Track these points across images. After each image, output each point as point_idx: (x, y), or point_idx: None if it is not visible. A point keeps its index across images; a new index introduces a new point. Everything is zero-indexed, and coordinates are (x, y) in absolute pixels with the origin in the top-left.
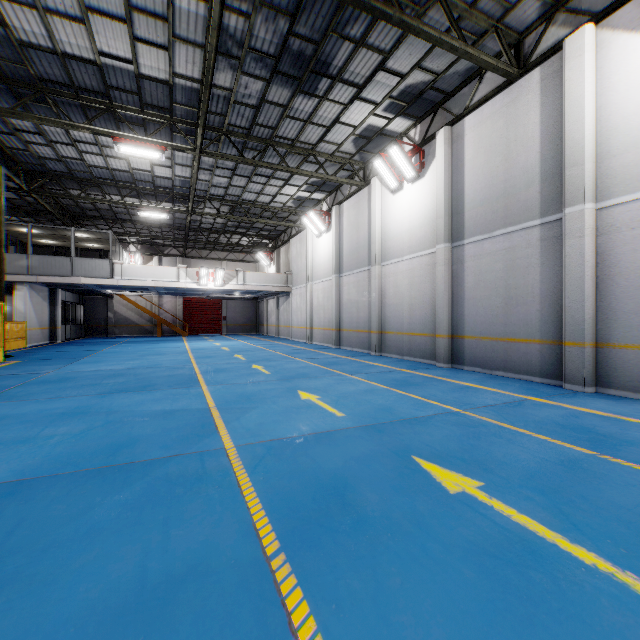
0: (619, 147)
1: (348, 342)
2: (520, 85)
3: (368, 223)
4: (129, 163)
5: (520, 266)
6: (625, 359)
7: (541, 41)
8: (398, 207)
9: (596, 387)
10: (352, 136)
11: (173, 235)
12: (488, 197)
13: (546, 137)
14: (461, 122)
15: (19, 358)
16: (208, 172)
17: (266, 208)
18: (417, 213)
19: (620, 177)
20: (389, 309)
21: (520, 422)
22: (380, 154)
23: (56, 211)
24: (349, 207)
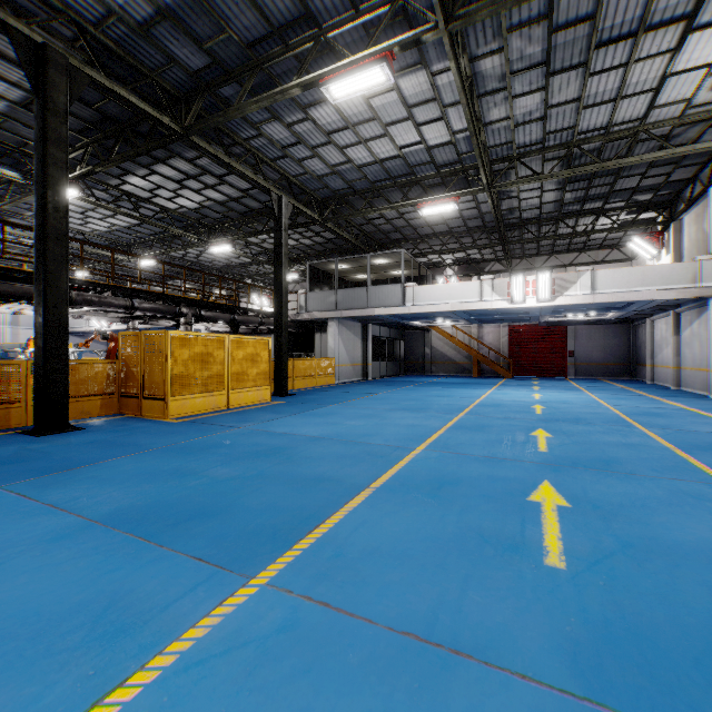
0: None
1: None
2: None
3: None
4: (391, 140)
5: None
6: None
7: None
8: None
9: None
10: None
11: (489, 243)
12: None
13: None
14: None
15: (289, 398)
16: (501, 97)
17: (637, 132)
18: None
19: None
20: None
21: None
22: None
23: (358, 241)
24: None
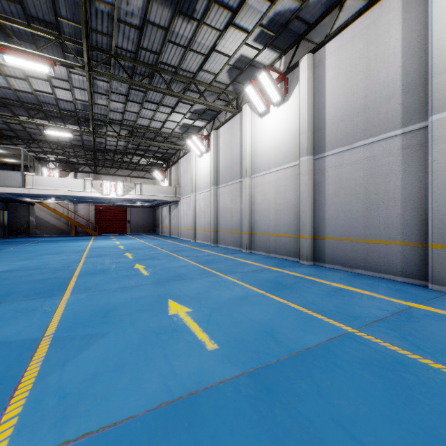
0: None
1: (224, 241)
2: (381, 7)
3: (240, 143)
4: (30, 84)
5: (381, 173)
6: None
7: None
8: (265, 128)
9: None
10: (227, 66)
11: (84, 155)
12: (348, 113)
13: (408, 51)
14: (322, 49)
15: None
16: (105, 97)
17: (158, 133)
18: (282, 132)
19: None
20: (258, 214)
21: (440, 354)
22: (251, 81)
23: None
24: (224, 131)
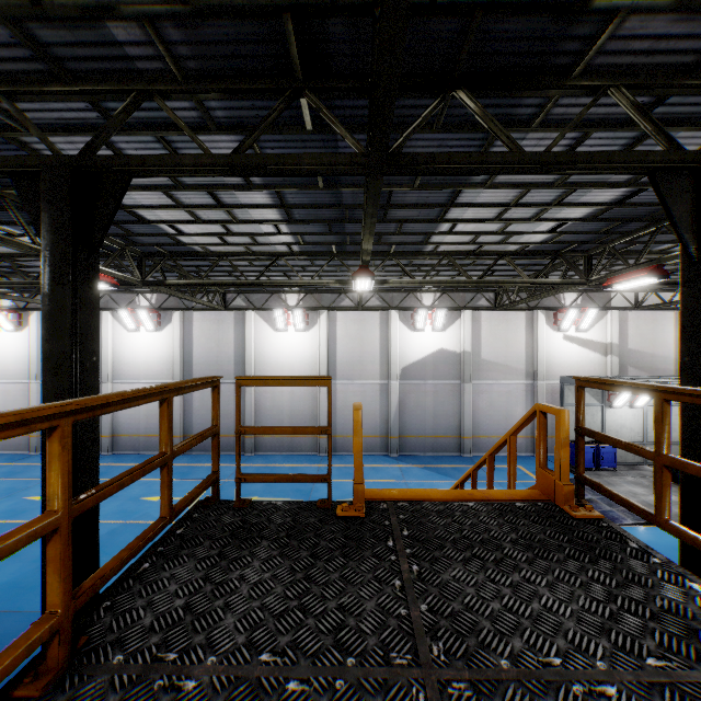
0: (262, 362)
1: None
2: (225, 314)
3: None
4: None
5: (225, 400)
6: (264, 440)
7: (235, 300)
8: (134, 343)
9: (255, 452)
10: None
11: None
12: (208, 361)
13: (237, 345)
14: (191, 312)
15: None
16: None
17: None
18: (154, 353)
19: (263, 373)
20: (124, 417)
21: None
22: (127, 309)
23: None
24: None
